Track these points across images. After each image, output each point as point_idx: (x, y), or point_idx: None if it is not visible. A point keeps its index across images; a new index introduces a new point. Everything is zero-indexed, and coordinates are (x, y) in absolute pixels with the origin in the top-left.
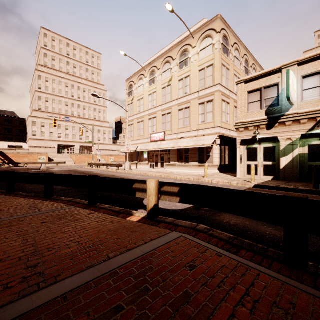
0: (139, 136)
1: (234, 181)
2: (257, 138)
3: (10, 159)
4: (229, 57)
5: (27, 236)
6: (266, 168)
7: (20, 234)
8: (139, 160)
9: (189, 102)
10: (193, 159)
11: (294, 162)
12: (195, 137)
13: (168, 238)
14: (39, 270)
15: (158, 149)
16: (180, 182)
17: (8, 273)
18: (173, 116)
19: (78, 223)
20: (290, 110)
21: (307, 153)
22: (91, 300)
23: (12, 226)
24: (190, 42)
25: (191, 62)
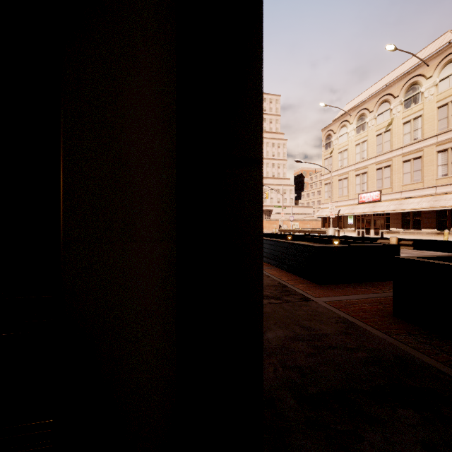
0: (341, 196)
1: None
2: None
3: None
4: None
5: None
6: None
7: None
8: (340, 226)
9: (421, 151)
10: (428, 224)
11: None
12: (430, 196)
13: None
14: None
15: (372, 213)
16: None
17: None
18: (393, 170)
19: None
20: None
21: None
22: None
23: None
24: (423, 72)
25: (423, 98)
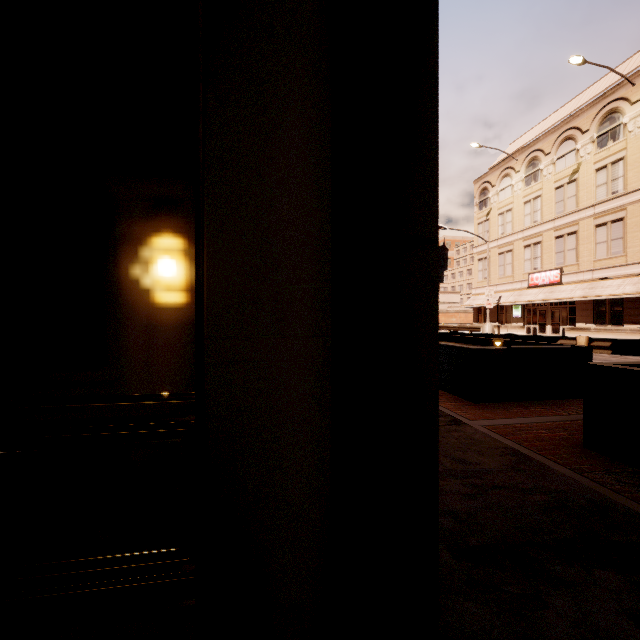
0: (503, 277)
1: None
2: None
3: None
4: None
5: None
6: None
7: None
8: (502, 321)
9: (623, 210)
10: (633, 318)
11: None
12: (637, 277)
13: None
14: None
15: (548, 301)
16: None
17: None
18: (581, 239)
19: None
20: None
21: None
22: None
23: None
24: (625, 94)
25: (627, 132)
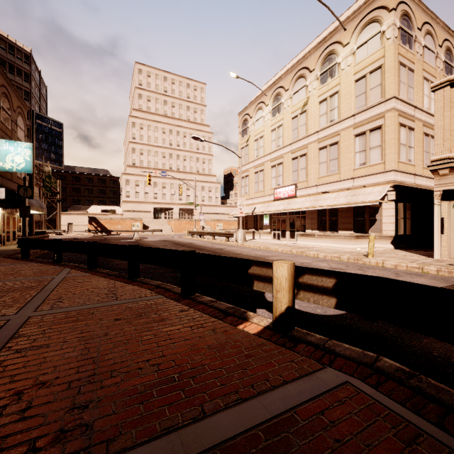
0: (257, 192)
1: (429, 265)
2: None
3: (103, 226)
4: (413, 48)
5: (91, 342)
6: None
7: (83, 337)
8: (257, 228)
9: (338, 135)
10: (345, 225)
11: None
12: (348, 190)
13: (317, 382)
14: (88, 417)
15: (286, 211)
16: (324, 263)
17: (45, 413)
18: (309, 159)
19: (163, 326)
20: None
21: None
22: None
23: (79, 321)
24: (339, 38)
25: (340, 70)
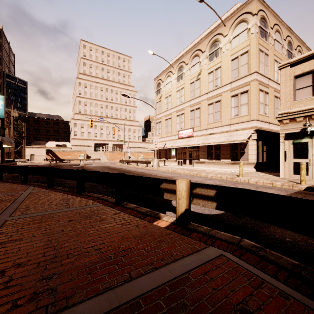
0: (167, 133)
1: (277, 181)
2: (308, 130)
3: (57, 156)
4: (267, 40)
5: (52, 236)
6: None
7: (46, 233)
8: (167, 157)
9: (220, 95)
10: (225, 156)
11: None
12: (226, 132)
13: (204, 255)
14: (52, 284)
15: (186, 146)
16: (211, 181)
17: (22, 283)
18: (202, 111)
19: (102, 224)
20: None
21: None
22: None
23: (42, 222)
24: (221, 31)
25: (222, 52)
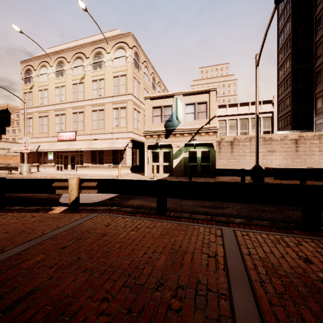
0: (42, 133)
1: (142, 178)
2: (159, 144)
3: None
4: (140, 72)
5: None
6: (165, 168)
7: None
8: (41, 162)
9: (104, 105)
10: (108, 160)
11: (181, 163)
12: (109, 140)
13: (90, 217)
14: None
15: (68, 150)
16: None
17: None
18: (86, 116)
19: None
20: (178, 126)
21: (188, 157)
22: (42, 250)
23: None
24: (105, 47)
25: (105, 66)
